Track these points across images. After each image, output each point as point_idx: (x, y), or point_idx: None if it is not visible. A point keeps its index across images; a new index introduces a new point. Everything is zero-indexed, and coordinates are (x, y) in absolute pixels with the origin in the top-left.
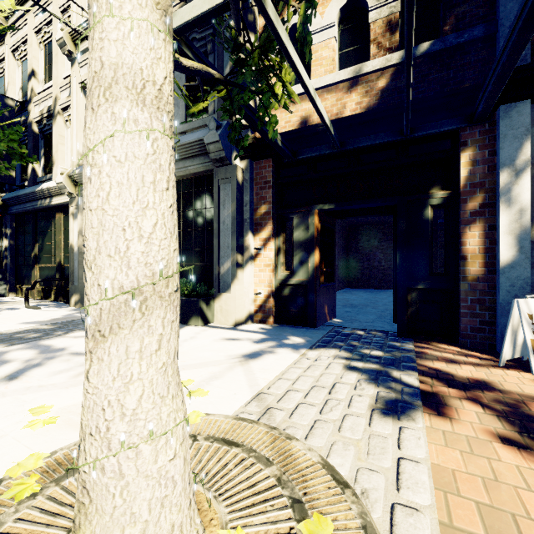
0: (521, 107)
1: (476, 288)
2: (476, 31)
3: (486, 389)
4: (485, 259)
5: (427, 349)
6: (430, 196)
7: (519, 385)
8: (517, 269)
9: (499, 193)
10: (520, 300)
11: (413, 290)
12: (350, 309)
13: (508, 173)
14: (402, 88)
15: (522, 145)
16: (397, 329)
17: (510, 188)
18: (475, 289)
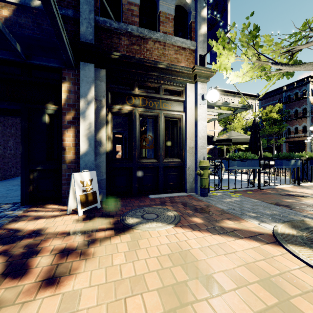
0: (90, 66)
1: (71, 167)
2: (69, 12)
3: (32, 236)
4: (75, 150)
5: (33, 211)
6: (45, 107)
7: (62, 226)
8: (88, 156)
9: (80, 112)
10: (75, 174)
11: (35, 171)
12: (15, 188)
13: (84, 102)
14: (22, 24)
15: (91, 88)
16: (21, 200)
17: (85, 110)
18: (70, 168)
